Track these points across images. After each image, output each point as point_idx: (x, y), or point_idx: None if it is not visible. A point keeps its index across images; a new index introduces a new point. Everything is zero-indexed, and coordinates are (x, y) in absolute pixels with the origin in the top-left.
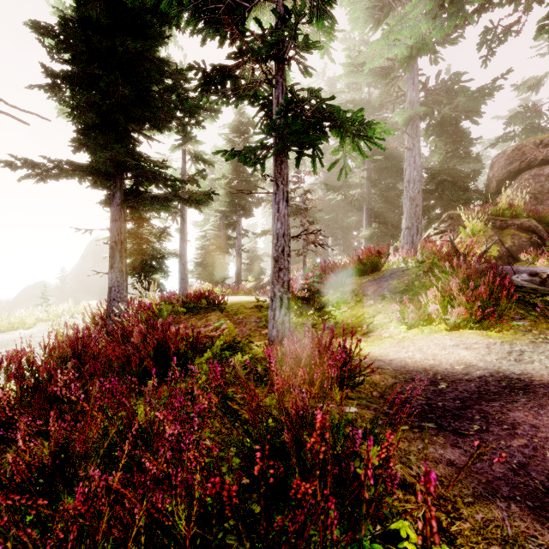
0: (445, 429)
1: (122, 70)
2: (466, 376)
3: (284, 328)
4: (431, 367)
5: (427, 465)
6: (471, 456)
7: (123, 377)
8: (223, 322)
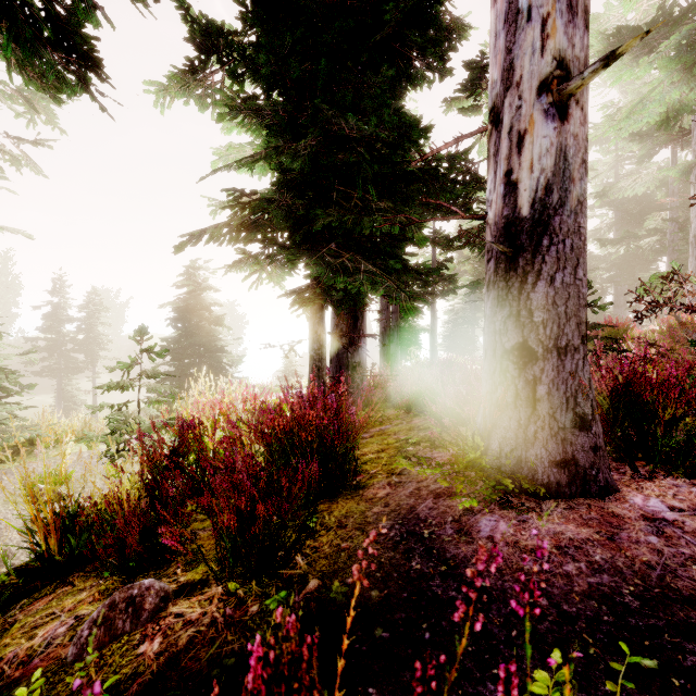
0: None
1: None
2: None
3: None
4: None
5: None
6: None
7: None
8: None
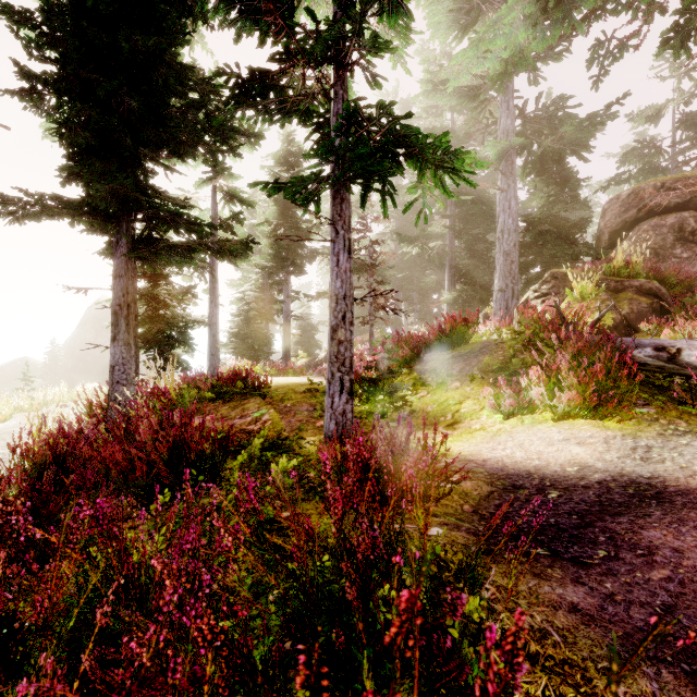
0: (562, 557)
1: (128, 76)
2: (581, 480)
3: (345, 419)
4: (536, 469)
5: (543, 612)
6: (644, 641)
7: (125, 490)
8: (265, 412)
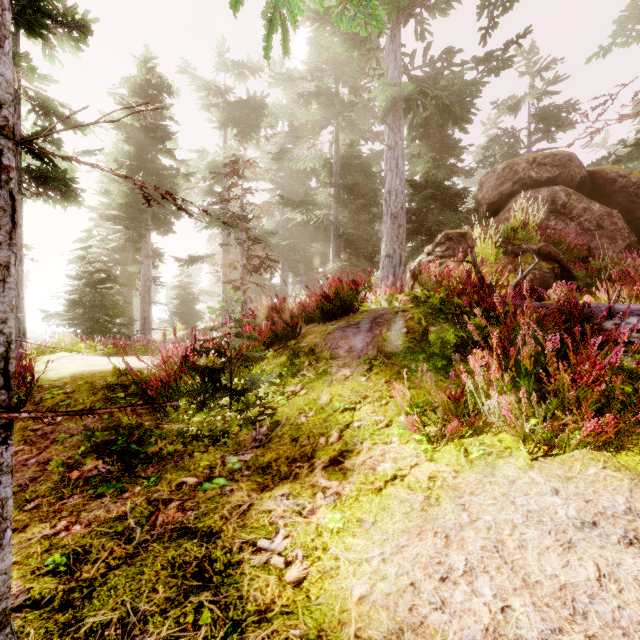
0: None
1: None
2: None
3: None
4: None
5: None
6: None
7: None
8: None
